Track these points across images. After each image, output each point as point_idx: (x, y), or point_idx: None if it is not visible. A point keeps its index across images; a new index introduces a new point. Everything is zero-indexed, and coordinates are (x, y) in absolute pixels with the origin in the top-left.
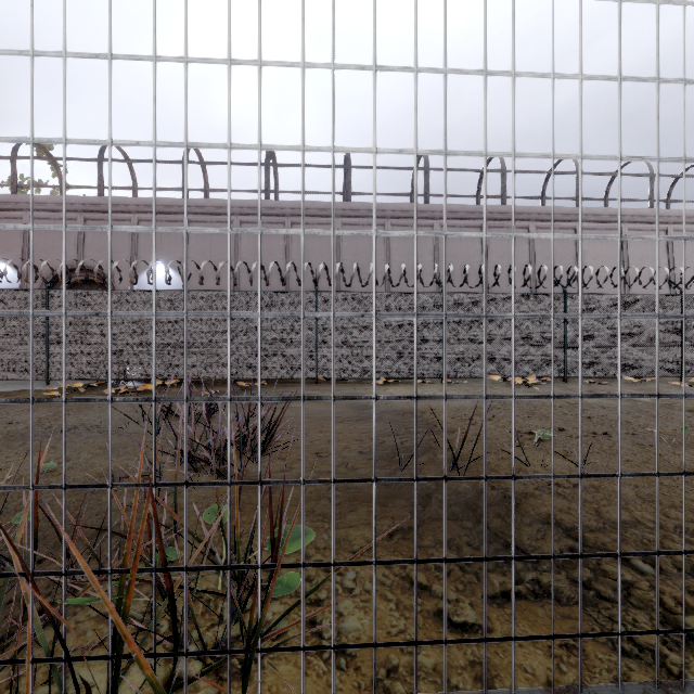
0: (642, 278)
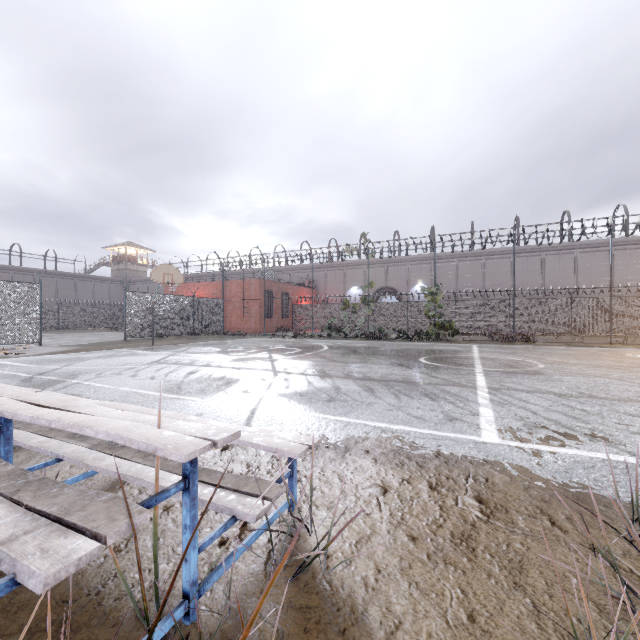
0: None
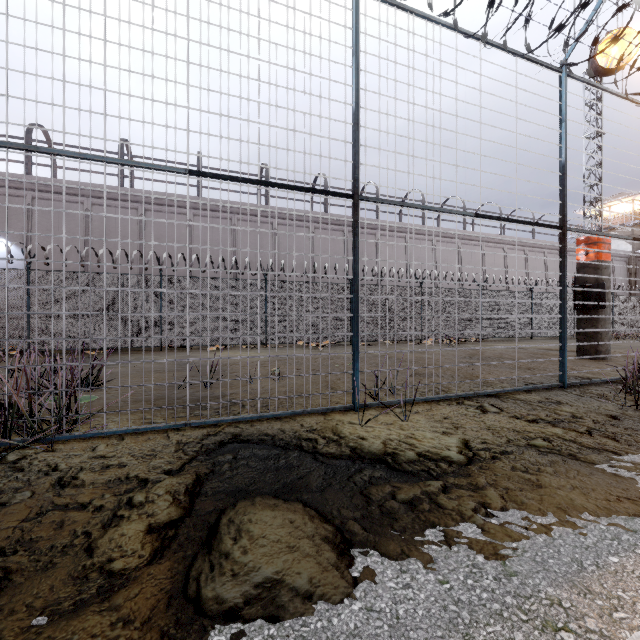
0: (418, 272)
